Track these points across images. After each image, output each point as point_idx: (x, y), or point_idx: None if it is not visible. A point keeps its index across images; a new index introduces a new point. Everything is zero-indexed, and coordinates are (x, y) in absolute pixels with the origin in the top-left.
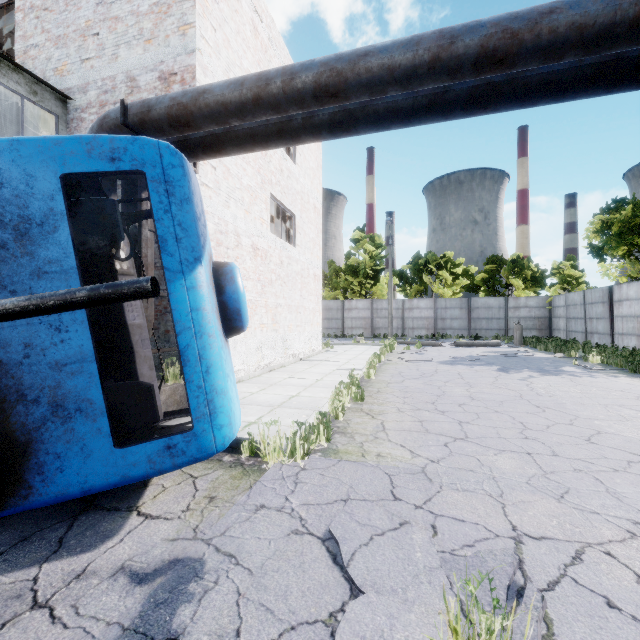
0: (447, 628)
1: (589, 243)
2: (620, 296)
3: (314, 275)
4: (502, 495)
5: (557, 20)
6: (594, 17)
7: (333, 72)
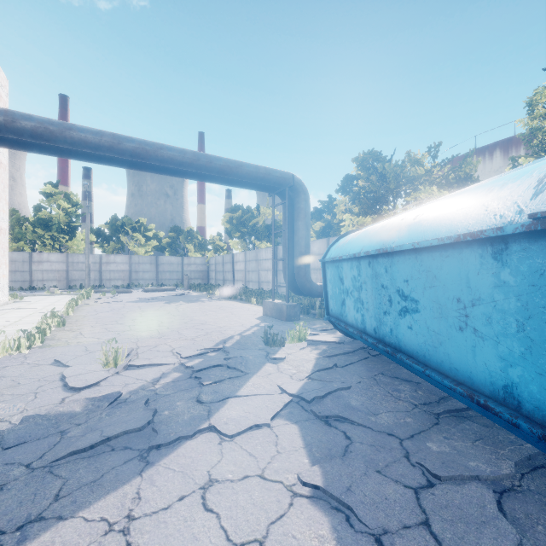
0: (103, 355)
1: (226, 227)
2: (237, 259)
3: None
4: (138, 341)
5: (164, 153)
6: (177, 157)
7: (47, 130)
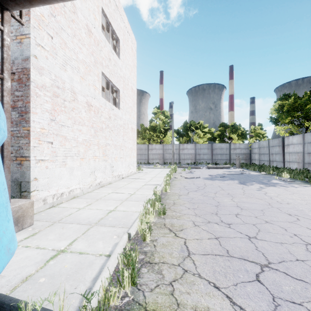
0: None
1: (270, 116)
2: (288, 142)
3: (131, 128)
4: None
5: None
6: None
7: None
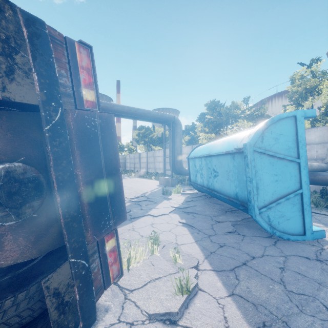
0: None
1: (135, 138)
2: (142, 156)
3: None
4: None
5: (115, 108)
6: (120, 110)
7: None
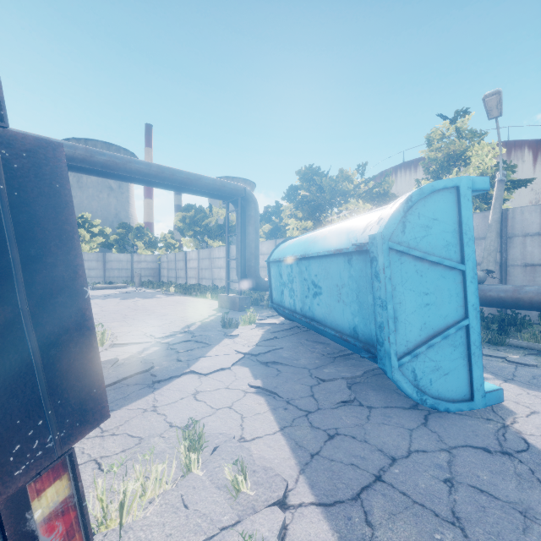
0: None
1: (178, 225)
2: (190, 257)
3: None
4: (111, 329)
5: (132, 166)
6: (143, 170)
7: None
